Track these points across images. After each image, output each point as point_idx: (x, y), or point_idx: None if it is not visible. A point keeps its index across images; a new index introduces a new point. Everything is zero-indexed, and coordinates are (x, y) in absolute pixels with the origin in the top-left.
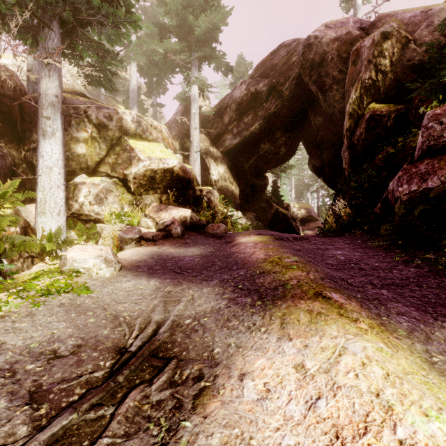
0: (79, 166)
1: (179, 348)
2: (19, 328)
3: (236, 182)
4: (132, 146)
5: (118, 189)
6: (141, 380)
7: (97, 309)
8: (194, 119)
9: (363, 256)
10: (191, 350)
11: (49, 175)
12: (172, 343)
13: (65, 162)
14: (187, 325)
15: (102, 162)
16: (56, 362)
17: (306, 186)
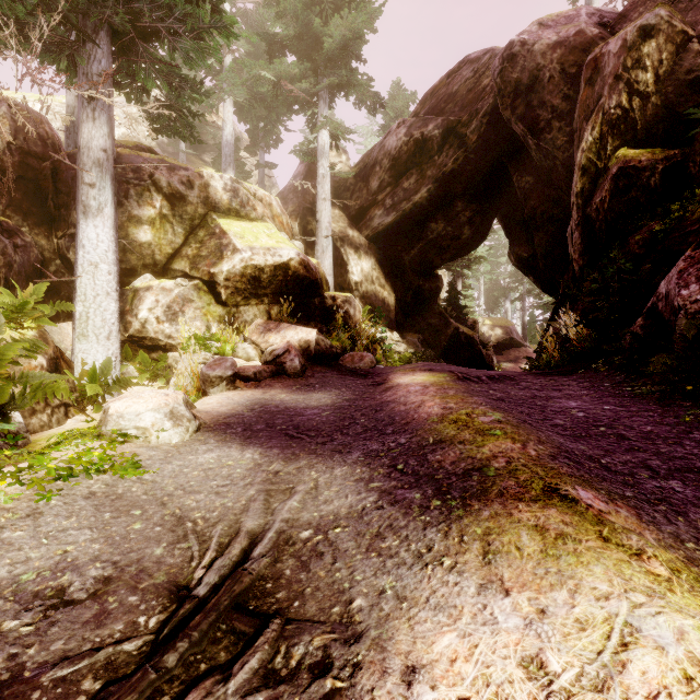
0: (141, 261)
1: (287, 591)
2: (8, 541)
3: (390, 284)
4: (223, 229)
5: (201, 298)
6: (209, 665)
7: (151, 503)
8: (323, 185)
9: (620, 413)
10: (309, 599)
11: (94, 276)
12: (275, 580)
13: (121, 256)
14: (303, 542)
15: (178, 255)
16: (60, 615)
17: (503, 291)
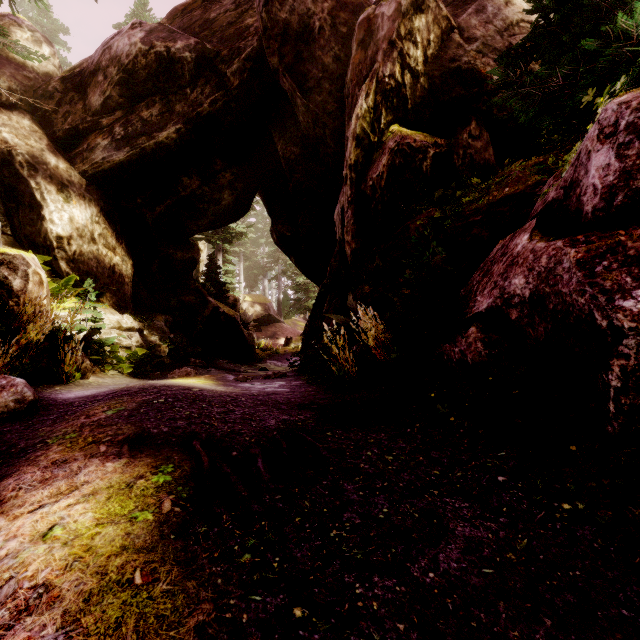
0: None
1: None
2: None
3: (126, 248)
4: None
5: None
6: None
7: None
8: None
9: None
10: None
11: None
12: None
13: None
14: None
15: None
16: None
17: (262, 269)
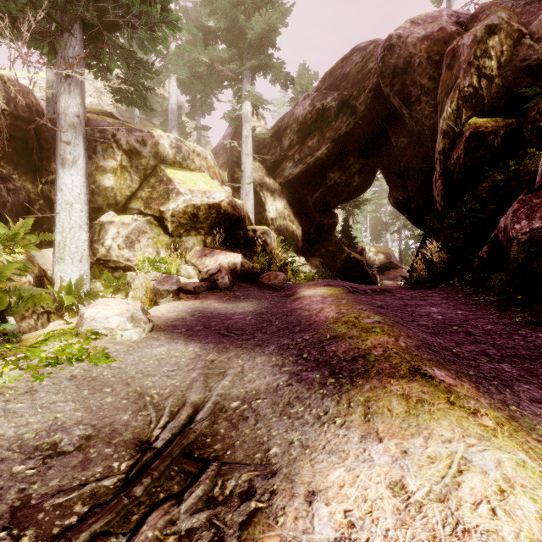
0: (106, 201)
1: (222, 443)
2: (12, 410)
3: (298, 220)
4: (169, 177)
5: (152, 230)
6: (166, 494)
7: (118, 383)
8: (246, 143)
9: (469, 316)
10: (238, 449)
11: (70, 213)
12: (213, 437)
13: (90, 197)
14: (233, 410)
15: (134, 197)
16: (55, 462)
17: (385, 225)
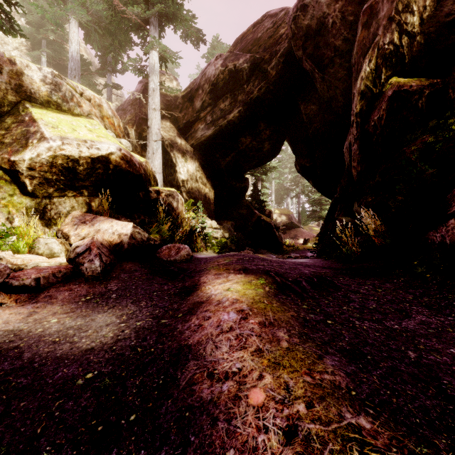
0: None
1: None
2: None
3: (210, 183)
4: (34, 117)
5: (1, 188)
6: None
7: None
8: (153, 97)
9: None
10: None
11: None
12: None
13: None
14: None
15: None
16: None
17: (286, 191)
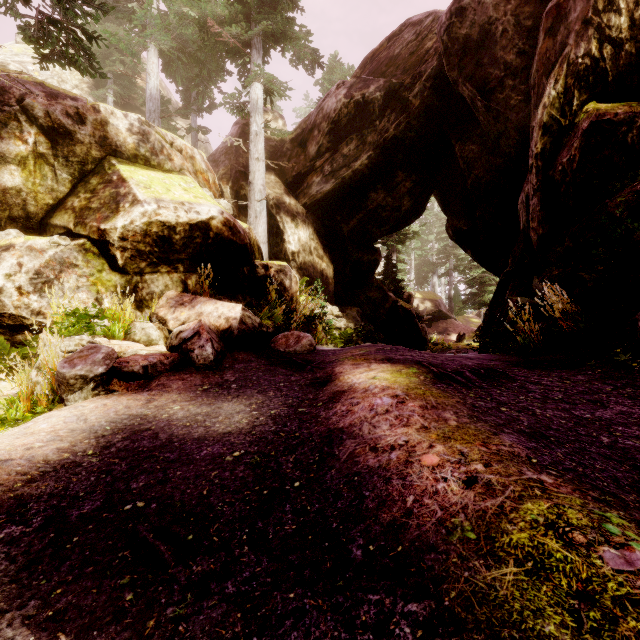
0: (6, 212)
1: None
2: None
3: (329, 256)
4: (123, 176)
5: (89, 262)
6: None
7: None
8: (256, 143)
9: None
10: None
11: None
12: None
13: None
14: None
15: (60, 207)
16: None
17: (432, 266)
